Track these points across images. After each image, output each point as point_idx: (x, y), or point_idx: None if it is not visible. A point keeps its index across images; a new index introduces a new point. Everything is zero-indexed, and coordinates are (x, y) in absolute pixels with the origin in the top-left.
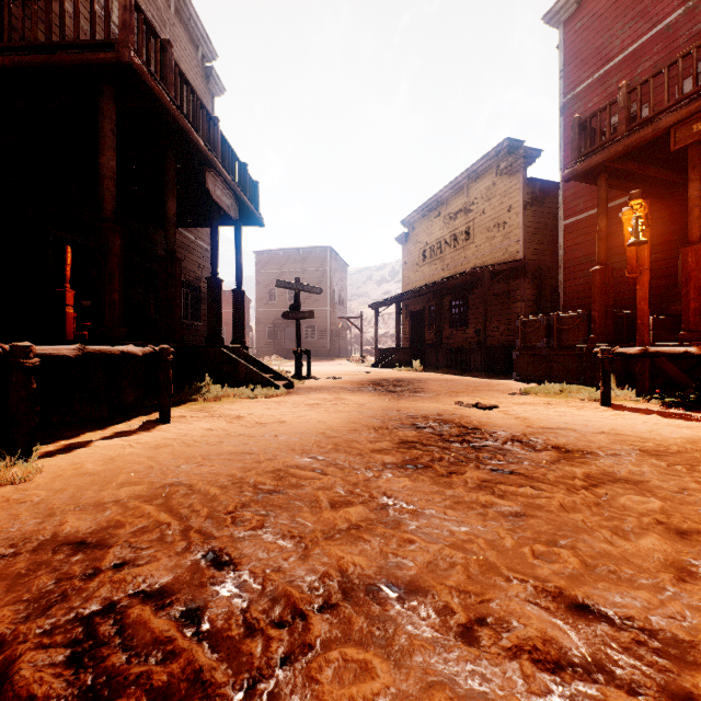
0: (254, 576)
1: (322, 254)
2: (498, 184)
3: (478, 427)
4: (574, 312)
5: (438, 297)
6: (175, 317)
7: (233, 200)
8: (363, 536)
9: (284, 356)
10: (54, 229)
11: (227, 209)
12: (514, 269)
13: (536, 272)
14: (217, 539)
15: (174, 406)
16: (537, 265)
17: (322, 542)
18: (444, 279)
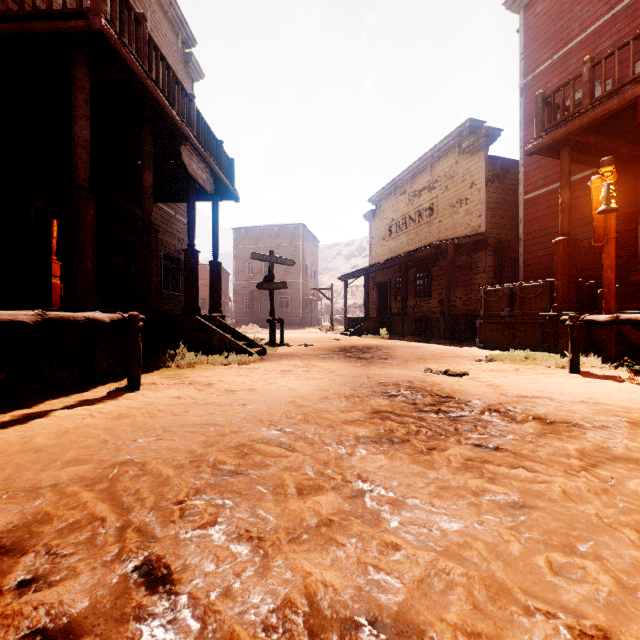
0: (194, 604)
1: (295, 231)
2: (461, 162)
3: (451, 395)
4: (537, 282)
5: (404, 269)
6: (151, 285)
7: (209, 175)
8: (335, 537)
9: (260, 325)
10: (35, 201)
11: (202, 183)
12: (476, 243)
13: (496, 245)
14: (157, 541)
15: (147, 373)
16: (497, 238)
17: (285, 547)
18: (409, 252)
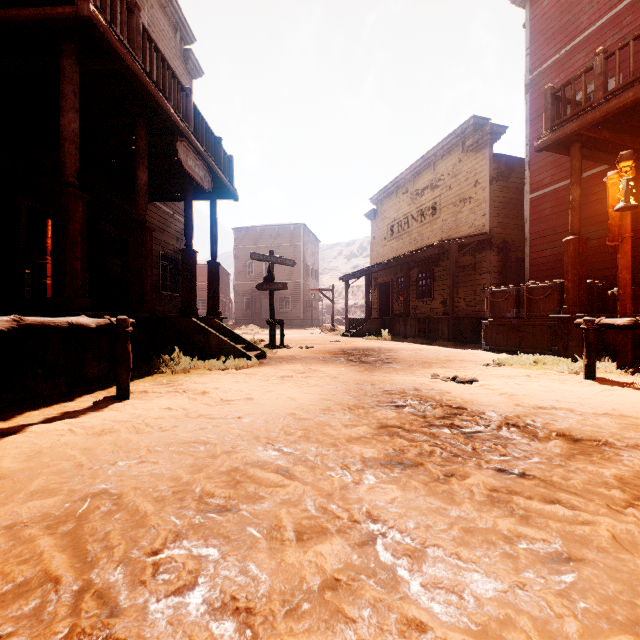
0: None
1: (296, 231)
2: (464, 161)
3: (462, 406)
4: (545, 283)
5: (406, 269)
6: (146, 287)
7: (207, 172)
8: (343, 608)
9: (260, 325)
10: (26, 199)
11: (200, 180)
12: (480, 242)
13: (501, 244)
14: (120, 615)
15: (140, 379)
16: (502, 238)
17: (280, 625)
18: (412, 252)
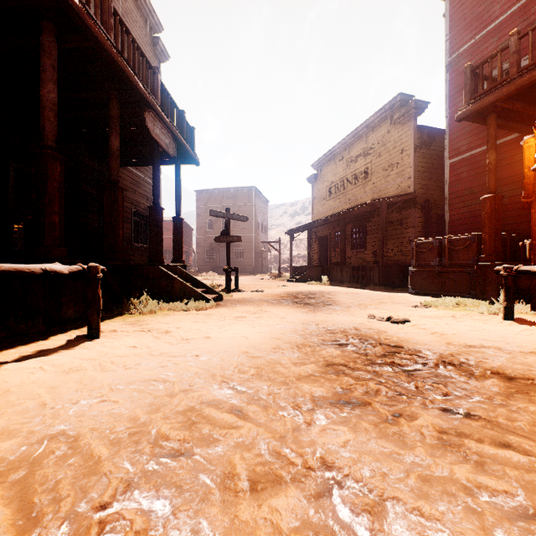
0: None
1: (248, 192)
2: (392, 132)
3: (399, 345)
4: (465, 235)
5: (342, 224)
6: (118, 238)
7: (171, 140)
8: None
9: (218, 272)
10: (14, 163)
11: (165, 147)
12: (405, 201)
13: (424, 203)
14: None
15: (111, 319)
16: (425, 198)
17: None
18: (347, 210)
